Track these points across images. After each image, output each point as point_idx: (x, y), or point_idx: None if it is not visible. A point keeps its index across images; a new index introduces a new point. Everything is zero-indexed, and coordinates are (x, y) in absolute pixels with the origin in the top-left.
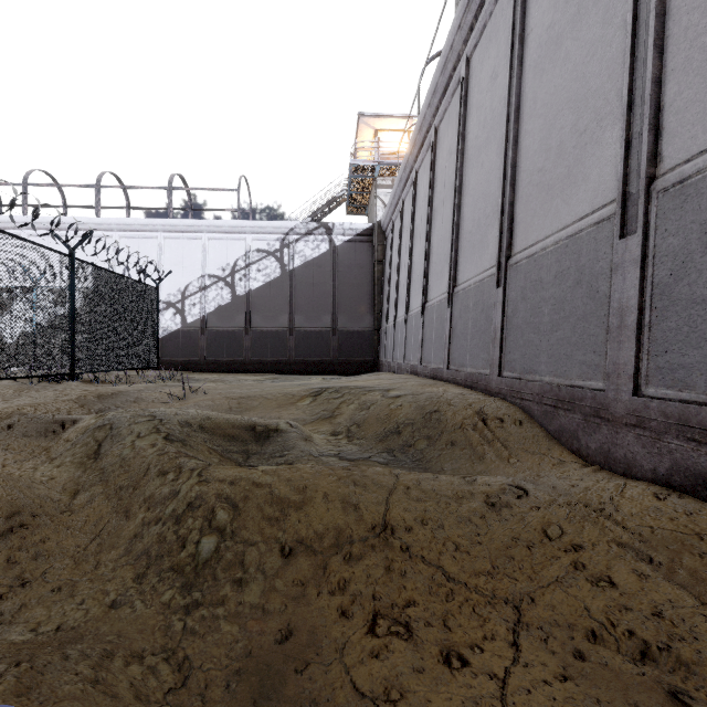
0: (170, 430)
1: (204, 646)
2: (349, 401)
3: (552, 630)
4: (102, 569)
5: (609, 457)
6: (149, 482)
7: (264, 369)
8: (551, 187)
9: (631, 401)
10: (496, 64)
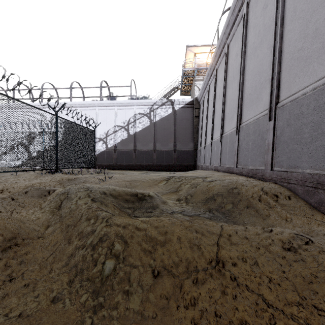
0: (95, 196)
1: None
2: (185, 183)
3: None
4: (52, 274)
5: None
6: (81, 223)
7: (142, 168)
8: (309, 57)
9: None
10: None
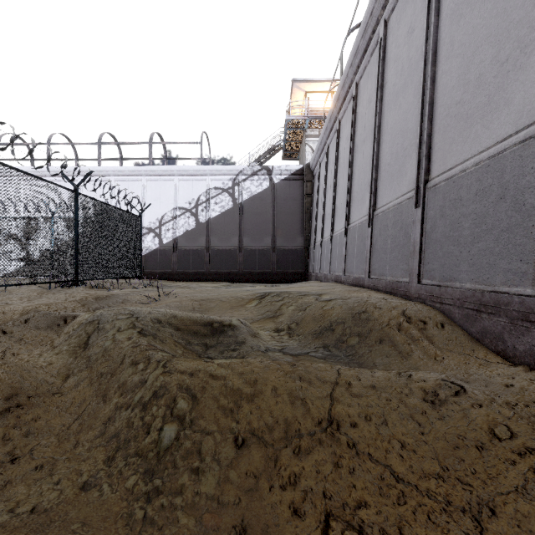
0: (144, 326)
1: None
2: (288, 304)
3: None
4: (79, 449)
5: None
6: (124, 370)
7: (220, 278)
8: (470, 115)
9: None
10: (413, 20)
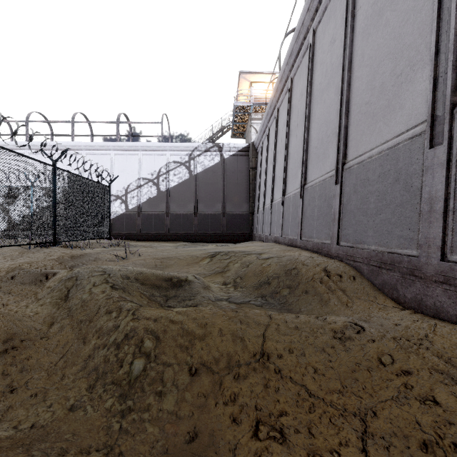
0: (115, 281)
1: (134, 444)
2: (234, 261)
3: (392, 440)
4: (65, 380)
5: (421, 304)
6: (100, 318)
7: (178, 239)
8: (375, 114)
9: (439, 265)
10: (334, 33)
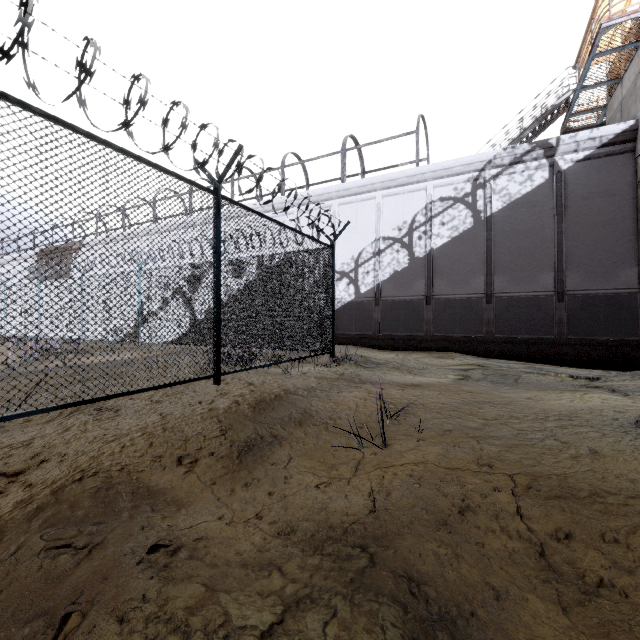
0: None
1: None
2: None
3: None
4: None
5: None
6: None
7: (450, 348)
8: None
9: None
10: None
